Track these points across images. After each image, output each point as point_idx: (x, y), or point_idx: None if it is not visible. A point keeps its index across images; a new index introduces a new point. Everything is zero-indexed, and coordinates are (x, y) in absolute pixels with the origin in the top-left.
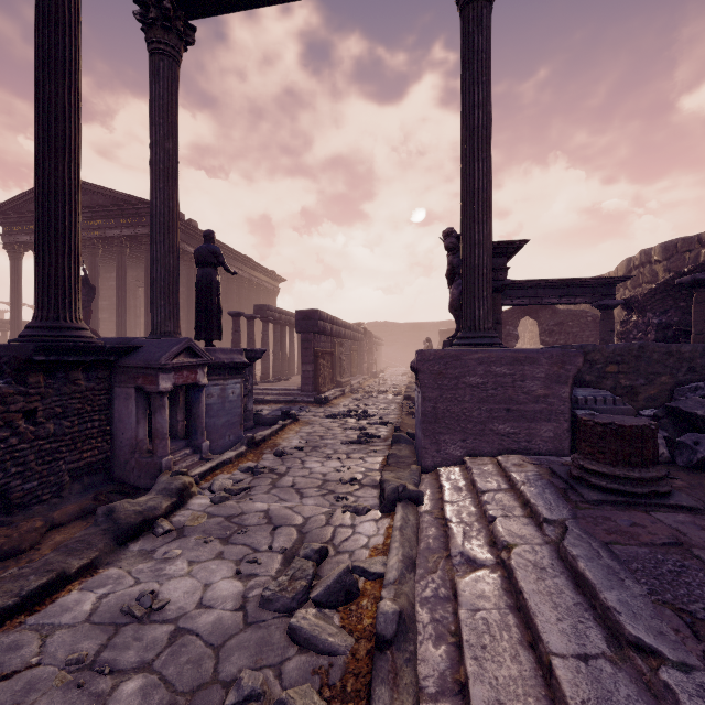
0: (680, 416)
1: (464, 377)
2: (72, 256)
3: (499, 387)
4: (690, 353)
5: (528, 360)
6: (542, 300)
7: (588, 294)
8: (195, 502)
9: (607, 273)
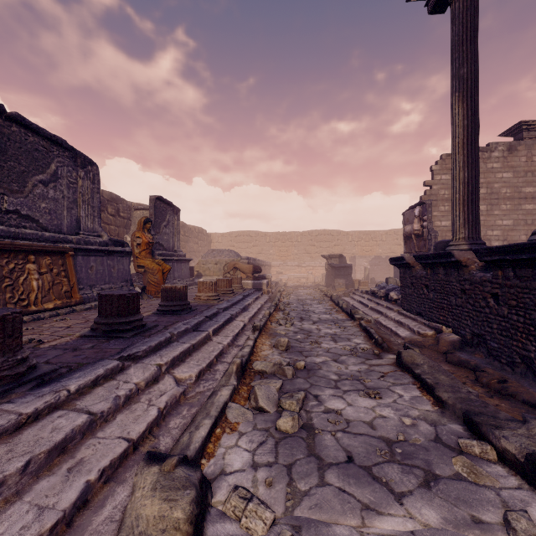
0: None
1: None
2: None
3: None
4: None
5: None
6: None
7: None
8: None
9: None
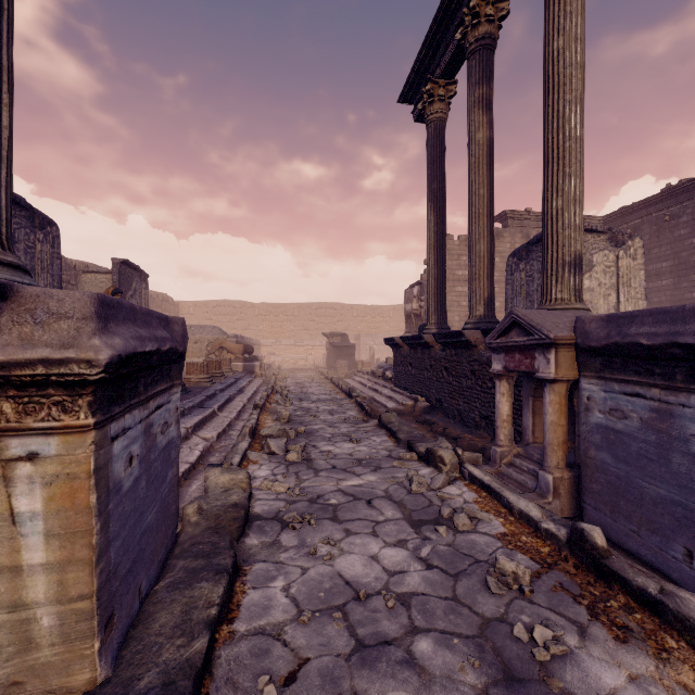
0: None
1: None
2: (545, 243)
3: None
4: None
5: None
6: None
7: None
8: (427, 469)
9: None
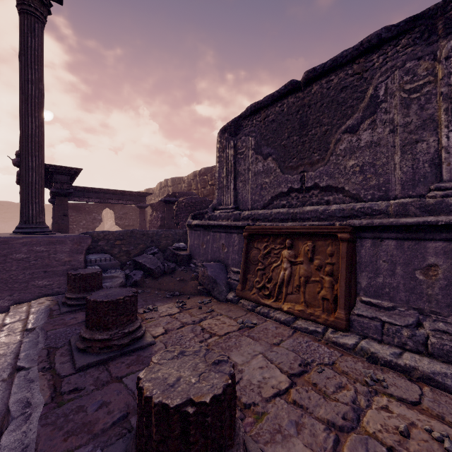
0: (136, 263)
1: (11, 254)
2: None
3: (39, 259)
4: (152, 234)
5: (59, 242)
6: (108, 200)
7: (133, 200)
8: None
9: (153, 188)
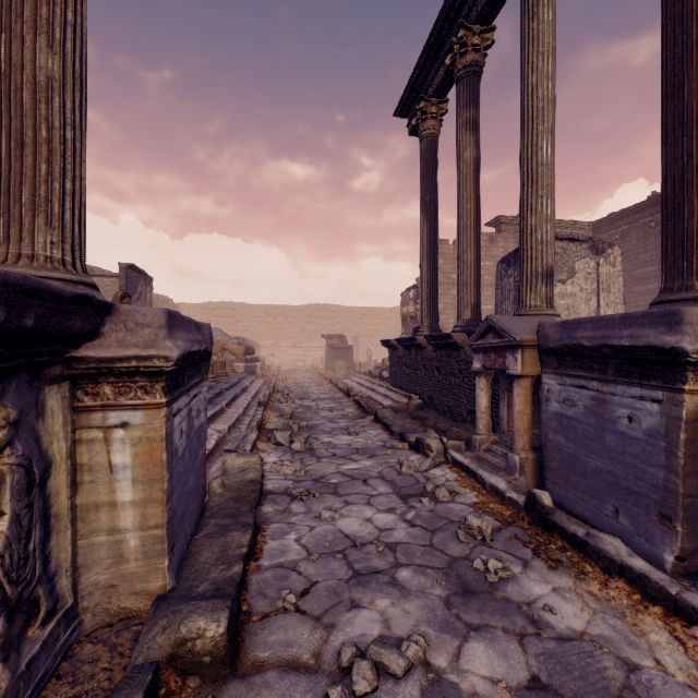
0: None
1: None
2: (522, 256)
3: None
4: None
5: None
6: None
7: None
8: (416, 456)
9: None
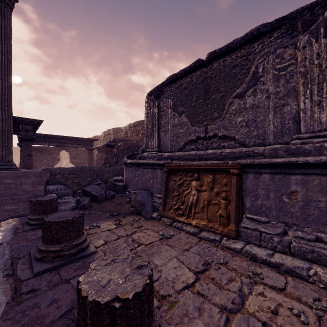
0: (85, 192)
1: None
2: None
3: (8, 189)
4: (97, 169)
5: (24, 176)
6: (64, 144)
7: (84, 144)
8: None
9: (99, 135)
